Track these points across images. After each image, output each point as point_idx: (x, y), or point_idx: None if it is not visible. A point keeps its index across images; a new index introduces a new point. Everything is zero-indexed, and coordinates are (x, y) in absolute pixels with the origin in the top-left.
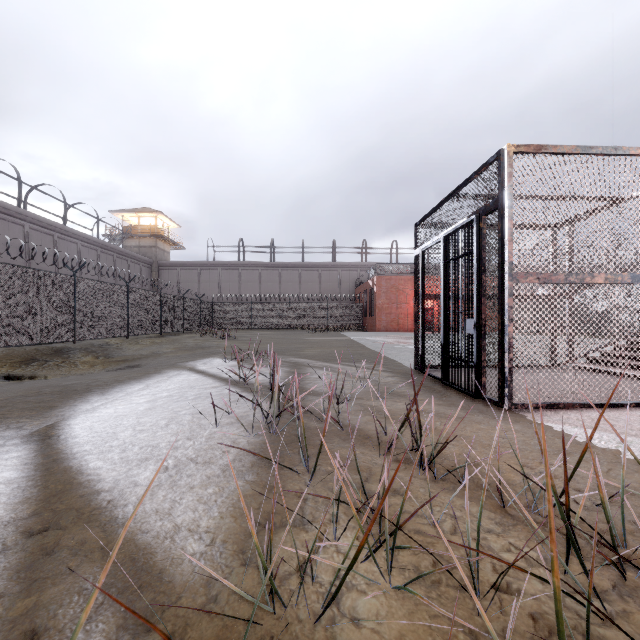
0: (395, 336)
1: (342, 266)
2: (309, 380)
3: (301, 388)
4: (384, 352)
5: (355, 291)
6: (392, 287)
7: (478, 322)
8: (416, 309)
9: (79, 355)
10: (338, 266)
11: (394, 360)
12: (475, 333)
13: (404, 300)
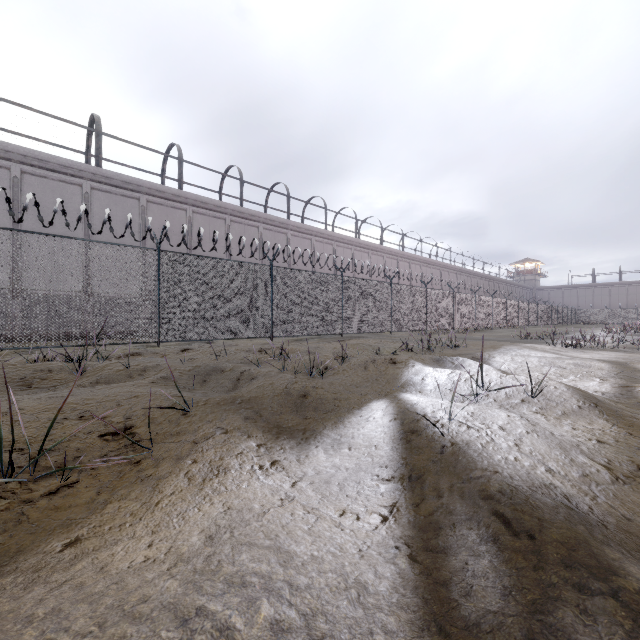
0: None
1: None
2: None
3: None
4: None
5: None
6: None
7: None
8: None
9: None
10: None
11: None
12: None
13: None
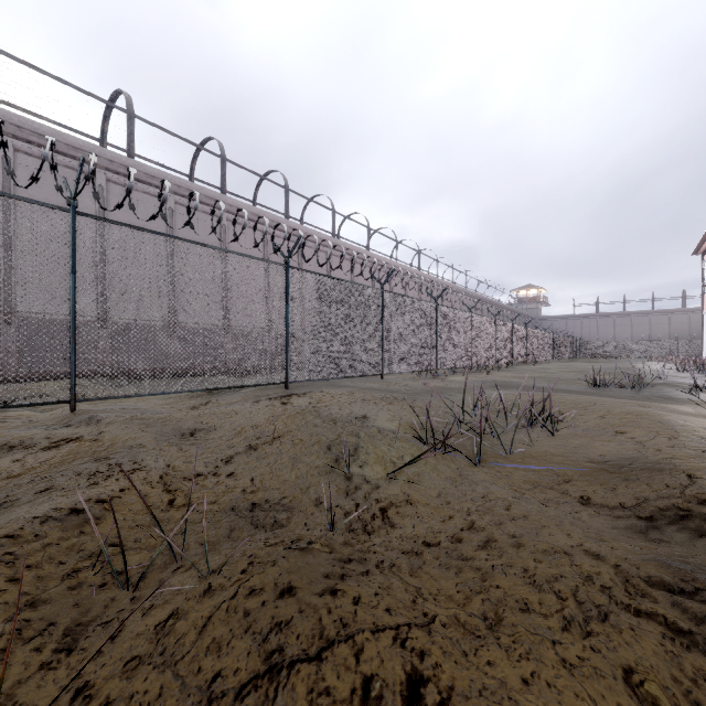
0: None
1: (692, 310)
2: None
3: None
4: None
5: None
6: None
7: None
8: None
9: None
10: (688, 311)
11: None
12: None
13: None
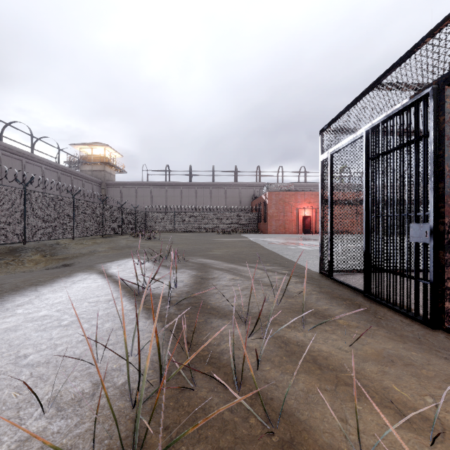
0: (284, 237)
1: (242, 185)
2: (215, 289)
3: (205, 303)
4: (281, 252)
5: (251, 203)
6: (280, 200)
7: (436, 228)
8: (322, 214)
9: (29, 253)
10: (239, 185)
11: (293, 261)
12: (432, 242)
13: (289, 210)
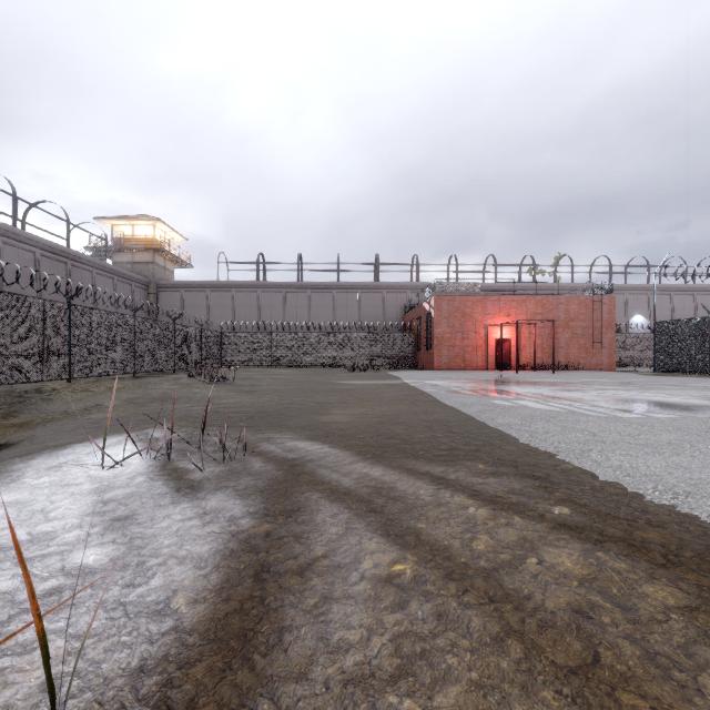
0: (469, 378)
1: (387, 287)
2: None
3: None
4: (490, 419)
5: (404, 318)
6: (456, 311)
7: None
8: None
9: None
10: (382, 287)
11: (544, 453)
12: None
13: (472, 328)
